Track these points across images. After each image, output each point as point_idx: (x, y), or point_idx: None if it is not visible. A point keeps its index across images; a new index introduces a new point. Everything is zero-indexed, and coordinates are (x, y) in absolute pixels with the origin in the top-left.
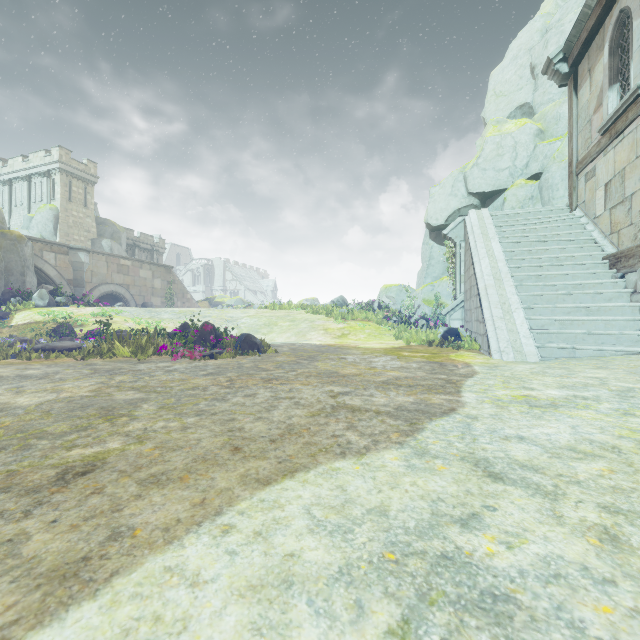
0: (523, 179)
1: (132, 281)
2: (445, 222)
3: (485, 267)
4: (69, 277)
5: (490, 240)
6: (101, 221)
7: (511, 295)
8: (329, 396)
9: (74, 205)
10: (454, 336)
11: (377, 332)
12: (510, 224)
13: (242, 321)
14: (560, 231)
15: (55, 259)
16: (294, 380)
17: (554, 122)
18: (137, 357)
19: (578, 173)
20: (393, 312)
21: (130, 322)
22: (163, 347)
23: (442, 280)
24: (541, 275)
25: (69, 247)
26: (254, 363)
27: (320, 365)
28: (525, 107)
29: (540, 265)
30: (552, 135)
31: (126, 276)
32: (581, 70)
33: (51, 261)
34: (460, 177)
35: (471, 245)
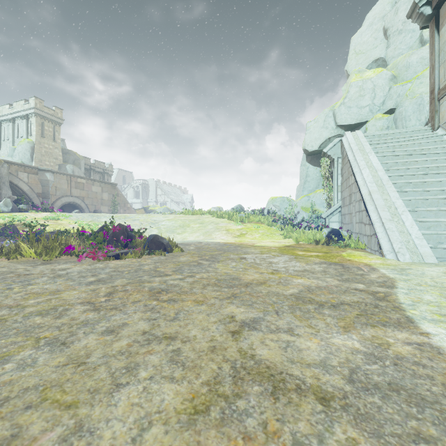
0: (380, 113)
1: (86, 194)
2: (318, 148)
3: (367, 176)
4: (38, 191)
5: (367, 154)
6: (66, 151)
7: (396, 199)
8: (229, 333)
9: (46, 139)
10: (337, 236)
11: (269, 232)
12: (382, 142)
13: (162, 223)
14: (427, 146)
15: (27, 178)
16: (187, 293)
17: (404, 69)
18: (42, 258)
19: (440, 98)
20: (278, 217)
21: (73, 224)
22: (69, 248)
23: (316, 192)
24: (419, 182)
25: (38, 169)
26: (155, 264)
27: (220, 267)
28: (379, 61)
29: (416, 174)
30: (403, 79)
31: (82, 190)
32: (443, 11)
33: (24, 179)
34: (330, 114)
35: (350, 159)
